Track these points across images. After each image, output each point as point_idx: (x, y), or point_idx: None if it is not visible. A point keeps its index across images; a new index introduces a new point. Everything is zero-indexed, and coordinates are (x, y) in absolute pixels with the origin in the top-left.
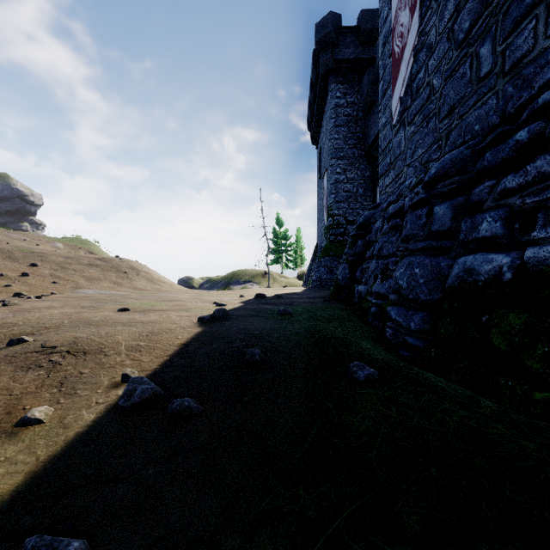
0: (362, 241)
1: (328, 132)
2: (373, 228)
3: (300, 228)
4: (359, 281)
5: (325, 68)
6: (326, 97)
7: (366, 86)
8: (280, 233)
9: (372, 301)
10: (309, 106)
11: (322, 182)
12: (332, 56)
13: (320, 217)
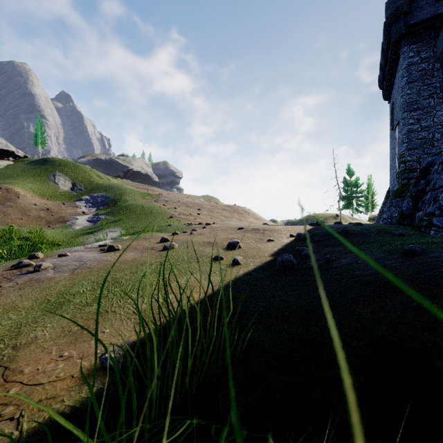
0: (424, 181)
1: (400, 90)
2: (432, 170)
3: (371, 175)
4: (420, 209)
5: (396, 36)
6: (398, 59)
7: (442, 41)
8: (350, 182)
9: (425, 218)
10: (380, 68)
11: (394, 133)
12: (403, 24)
13: (392, 164)
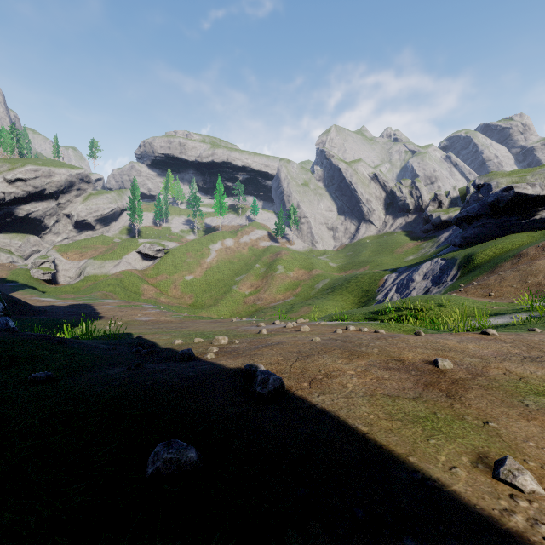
0: None
1: None
2: None
3: None
4: None
5: None
6: None
7: None
8: None
9: None
10: None
11: None
12: None
13: None
